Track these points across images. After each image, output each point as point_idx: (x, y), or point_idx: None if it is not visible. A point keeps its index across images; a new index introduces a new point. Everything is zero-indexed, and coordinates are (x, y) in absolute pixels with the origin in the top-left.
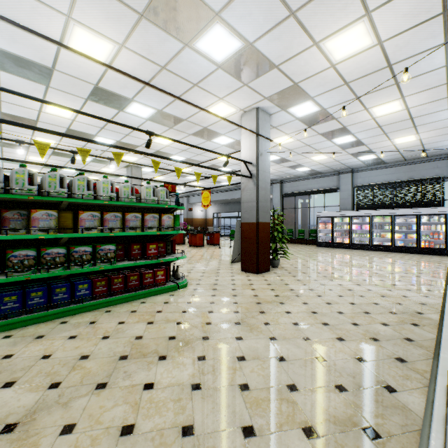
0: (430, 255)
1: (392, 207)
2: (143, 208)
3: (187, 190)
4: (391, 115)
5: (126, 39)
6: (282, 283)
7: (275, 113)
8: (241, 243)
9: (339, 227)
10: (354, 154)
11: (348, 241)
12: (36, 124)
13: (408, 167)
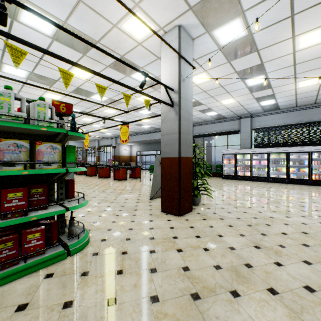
0: (320, 186)
1: (285, 146)
2: (13, 133)
3: (114, 132)
4: (313, 48)
5: None
6: (214, 234)
7: (198, 38)
8: (161, 181)
9: (241, 163)
10: (258, 98)
11: (249, 174)
12: None
13: (298, 112)
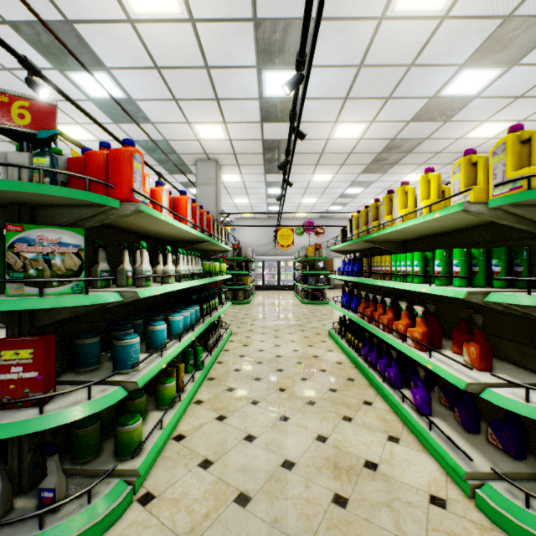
0: None
1: None
2: None
3: None
4: None
5: None
6: None
7: None
8: None
9: None
10: None
11: None
12: (533, 17)
13: None
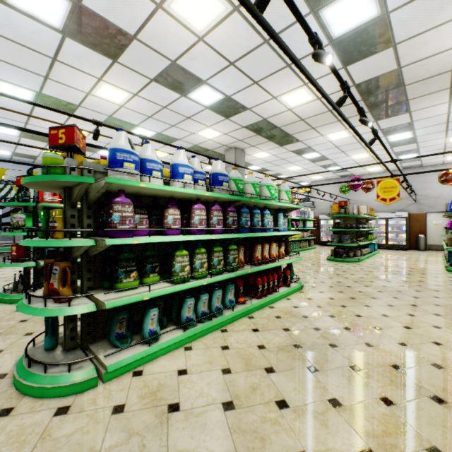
0: None
1: None
2: None
3: None
4: None
5: (87, 97)
6: None
7: None
8: None
9: None
10: None
11: None
12: None
13: None
